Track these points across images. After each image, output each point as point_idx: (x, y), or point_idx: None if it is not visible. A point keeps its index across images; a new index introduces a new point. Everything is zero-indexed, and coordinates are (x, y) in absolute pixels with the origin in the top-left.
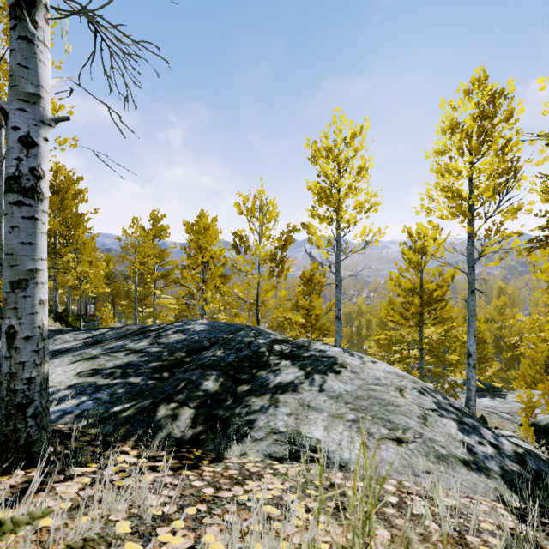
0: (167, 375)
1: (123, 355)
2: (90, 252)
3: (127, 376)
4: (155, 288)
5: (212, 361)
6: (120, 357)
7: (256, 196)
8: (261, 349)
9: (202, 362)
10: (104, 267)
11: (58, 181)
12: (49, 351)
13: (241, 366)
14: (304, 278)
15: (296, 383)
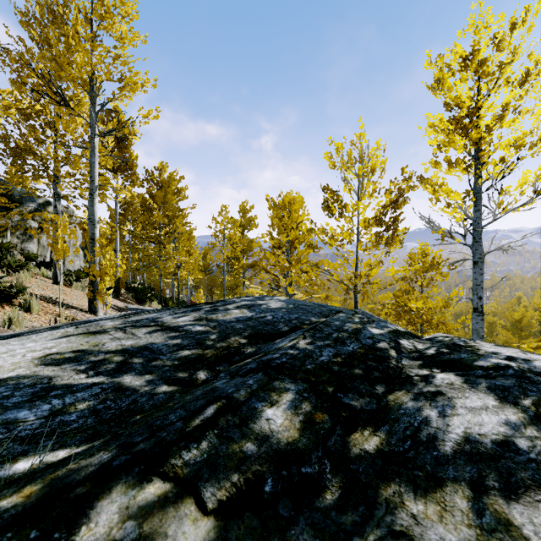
0: (204, 376)
1: (144, 332)
2: (185, 240)
3: (125, 370)
4: (244, 278)
5: (288, 358)
6: (138, 335)
7: (353, 142)
8: (379, 344)
9: (270, 358)
10: (197, 254)
11: (162, 178)
12: (79, 321)
13: (348, 375)
14: (411, 261)
15: (526, 449)
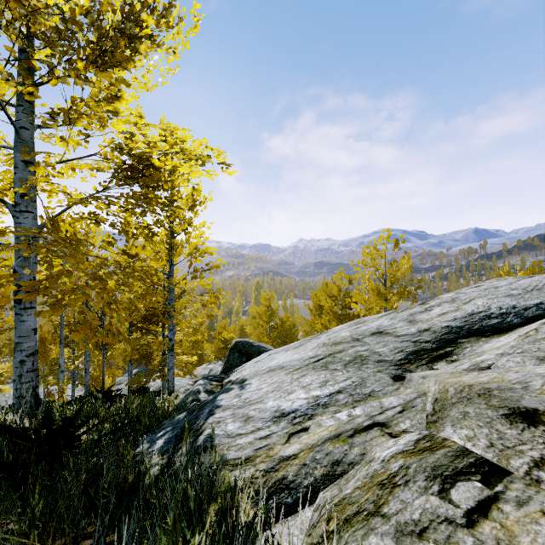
0: None
1: None
2: None
3: None
4: None
5: None
6: None
7: None
8: None
9: None
10: None
11: None
12: None
13: None
14: None
15: None
